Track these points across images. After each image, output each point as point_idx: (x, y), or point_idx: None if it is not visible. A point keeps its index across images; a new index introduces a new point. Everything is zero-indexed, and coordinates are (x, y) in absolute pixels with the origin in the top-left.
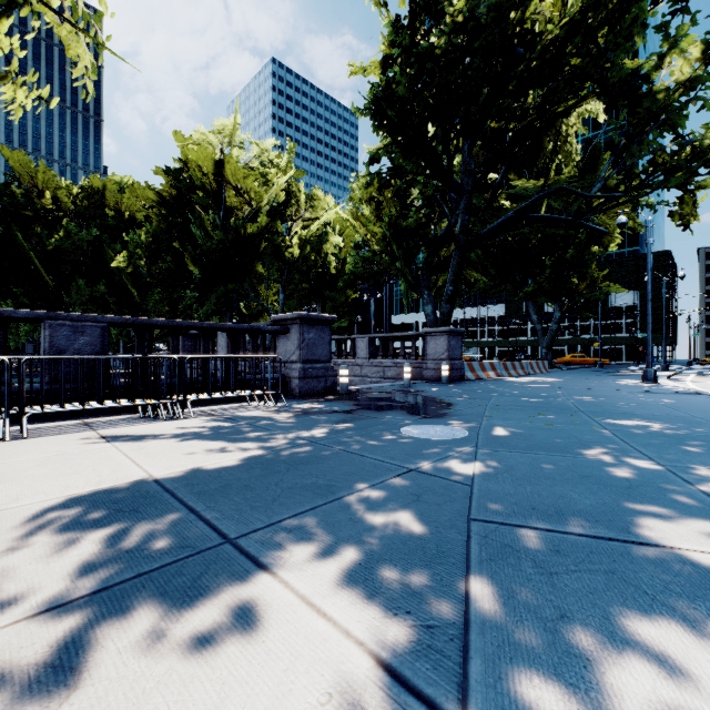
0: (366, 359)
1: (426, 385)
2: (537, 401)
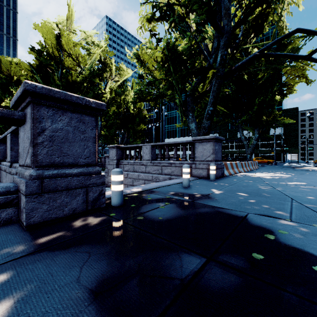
0: (149, 161)
1: (201, 184)
2: None
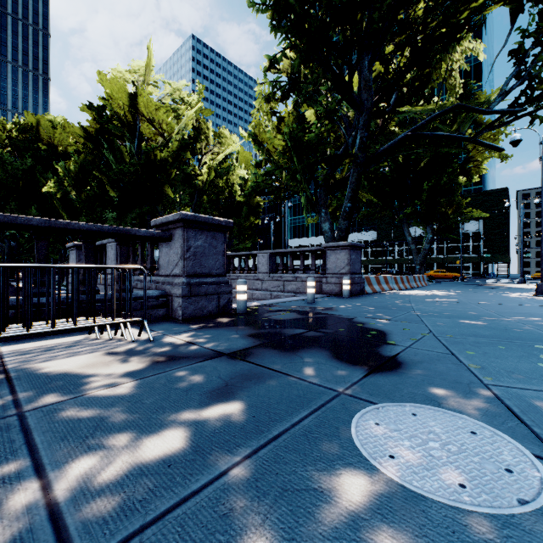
0: (267, 274)
1: (330, 300)
2: (485, 324)
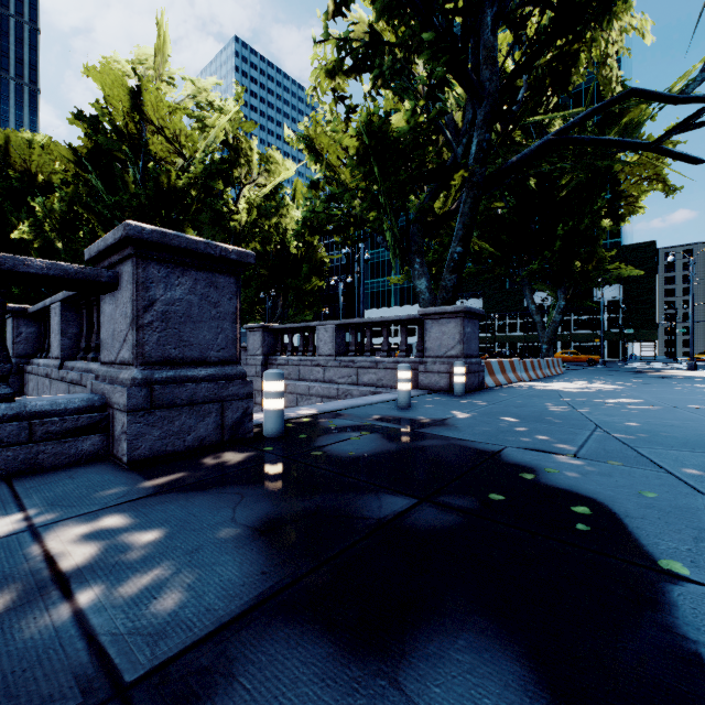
0: (331, 357)
1: (435, 402)
2: None
